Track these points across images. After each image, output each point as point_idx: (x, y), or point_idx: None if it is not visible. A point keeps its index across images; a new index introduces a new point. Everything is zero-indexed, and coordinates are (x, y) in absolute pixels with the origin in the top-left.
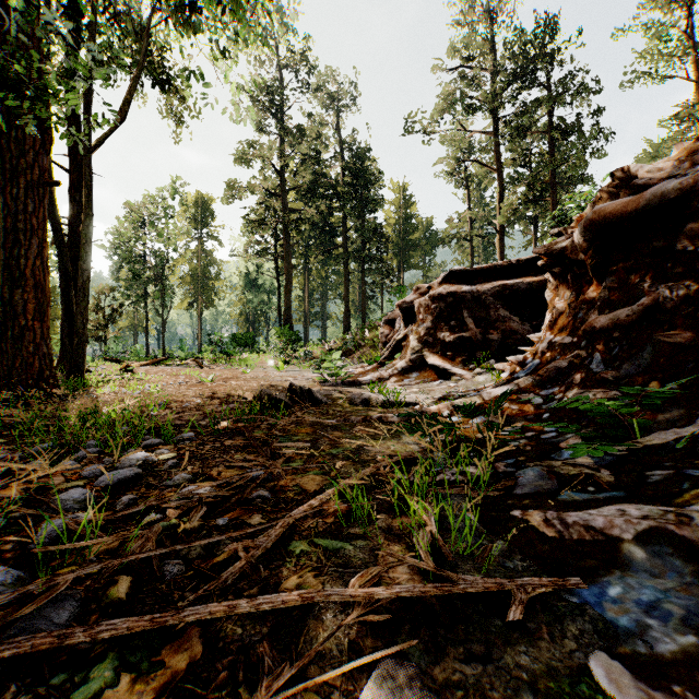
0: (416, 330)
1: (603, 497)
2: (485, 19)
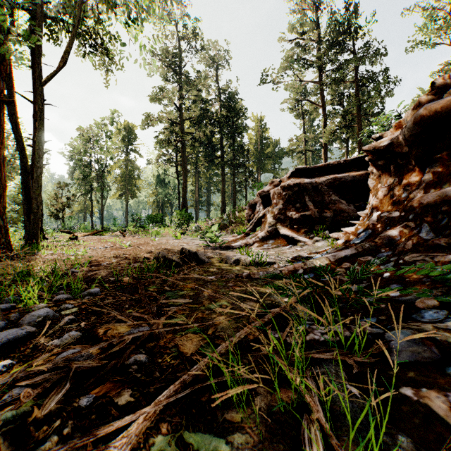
0: (271, 210)
1: None
2: (315, 6)
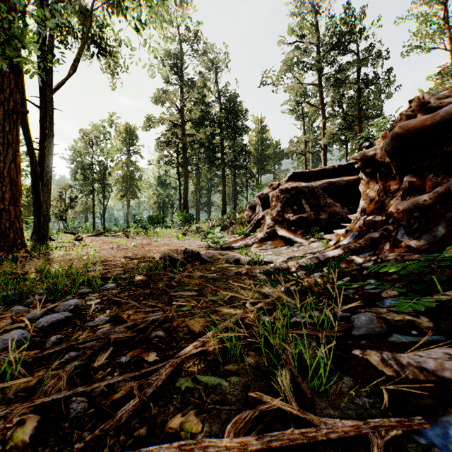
0: (270, 212)
1: (426, 340)
2: (314, 9)
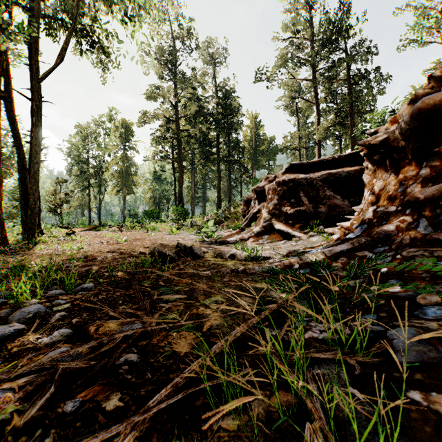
0: (266, 206)
1: None
2: (309, 5)
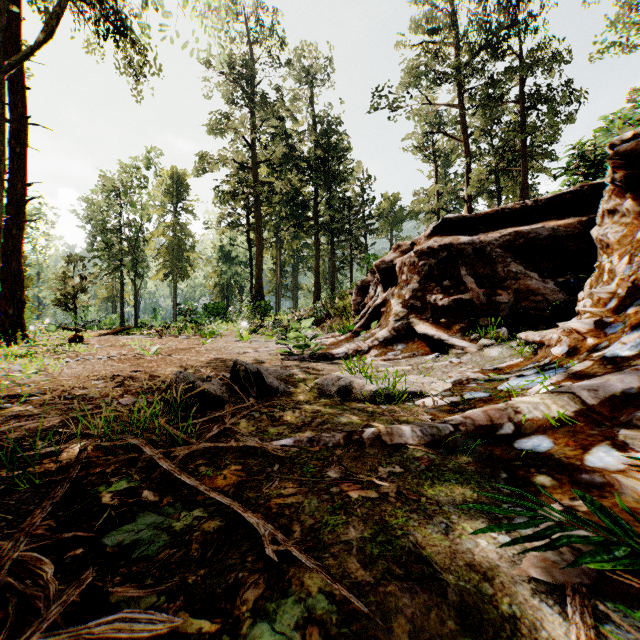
0: (399, 293)
1: None
2: None
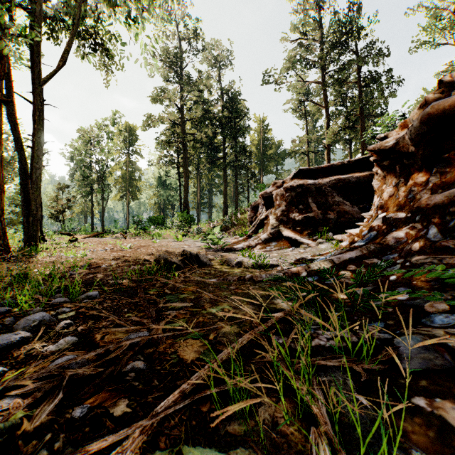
0: (274, 212)
1: None
2: (318, 6)
